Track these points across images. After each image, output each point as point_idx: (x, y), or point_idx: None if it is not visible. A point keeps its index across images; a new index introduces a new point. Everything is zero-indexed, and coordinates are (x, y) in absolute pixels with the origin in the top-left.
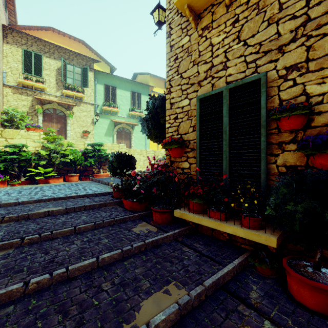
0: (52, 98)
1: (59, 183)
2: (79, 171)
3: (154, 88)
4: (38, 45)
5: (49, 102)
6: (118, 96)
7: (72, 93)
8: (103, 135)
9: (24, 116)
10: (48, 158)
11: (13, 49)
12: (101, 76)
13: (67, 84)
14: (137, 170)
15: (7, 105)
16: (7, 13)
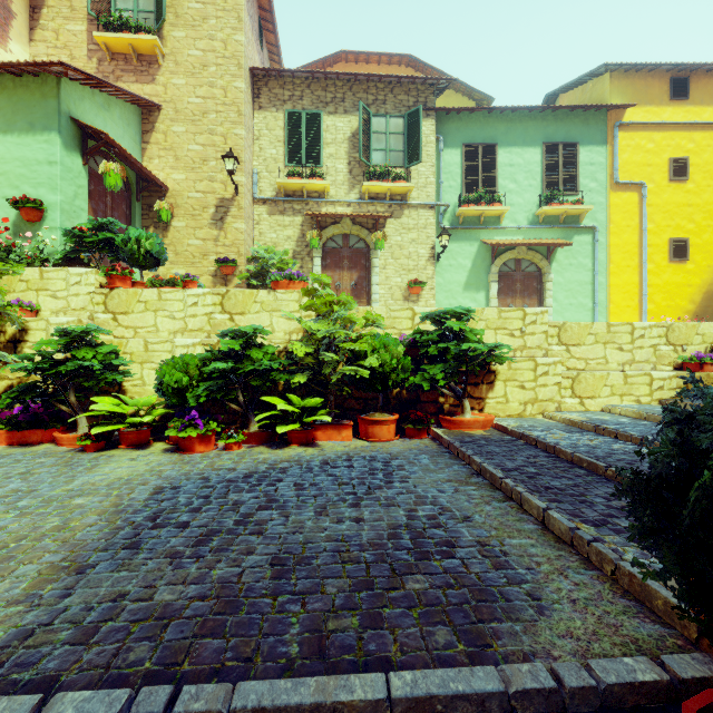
0: (339, 211)
1: (340, 444)
2: (396, 404)
3: (627, 112)
4: (313, 93)
5: (334, 220)
6: (501, 169)
7: (383, 185)
8: (460, 288)
9: (285, 260)
10: (315, 365)
11: (269, 118)
12: (453, 124)
13: (372, 168)
14: (595, 405)
15: (260, 242)
16: (266, 56)
